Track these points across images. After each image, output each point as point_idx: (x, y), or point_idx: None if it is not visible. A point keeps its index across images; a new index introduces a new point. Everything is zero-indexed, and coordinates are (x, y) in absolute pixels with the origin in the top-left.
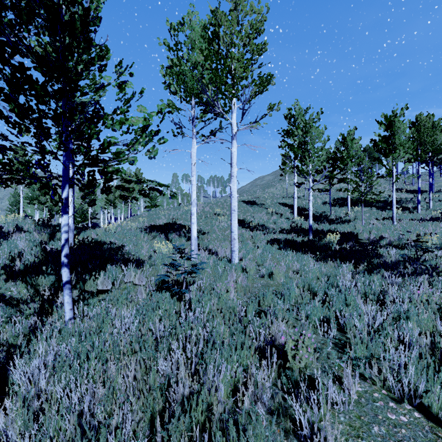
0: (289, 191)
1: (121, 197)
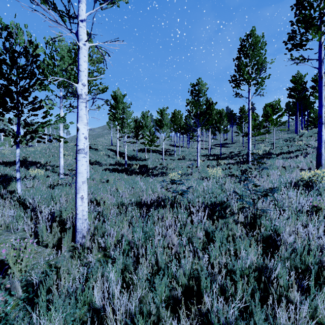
0: (113, 141)
1: (37, 141)
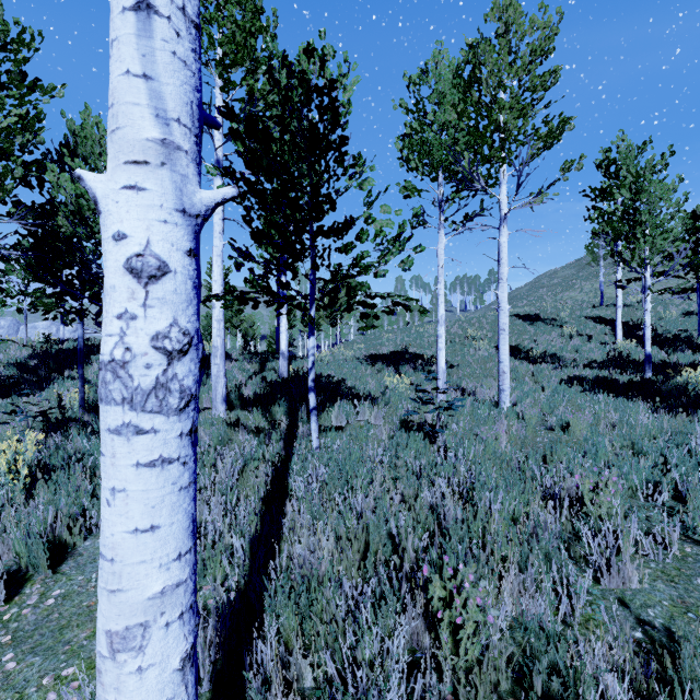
0: (607, 295)
1: (361, 316)
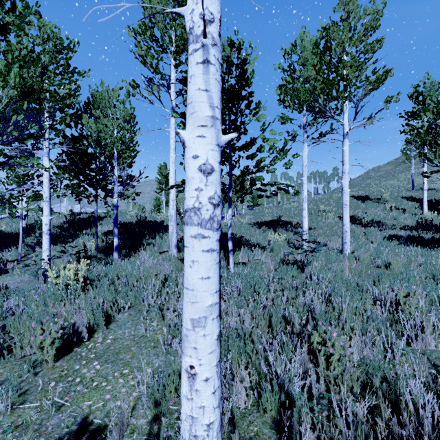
0: (416, 182)
1: (257, 196)
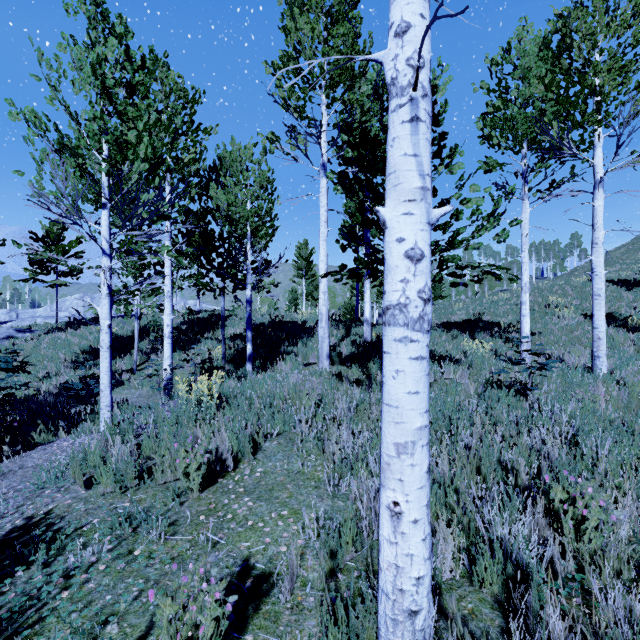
0: None
1: (450, 285)
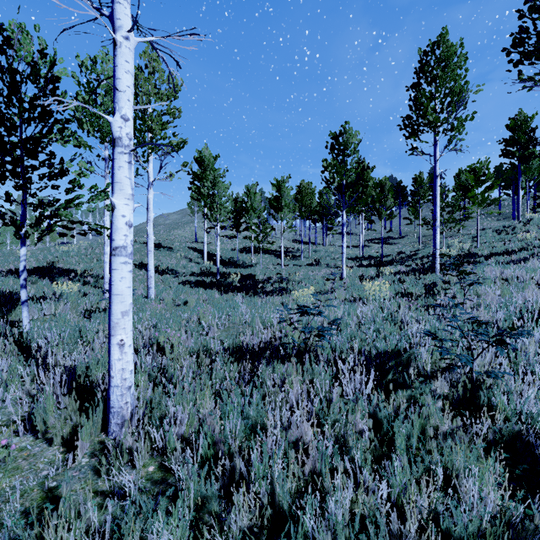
0: (198, 235)
1: (59, 235)
